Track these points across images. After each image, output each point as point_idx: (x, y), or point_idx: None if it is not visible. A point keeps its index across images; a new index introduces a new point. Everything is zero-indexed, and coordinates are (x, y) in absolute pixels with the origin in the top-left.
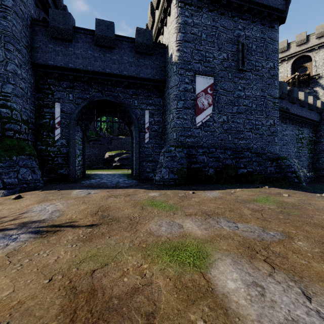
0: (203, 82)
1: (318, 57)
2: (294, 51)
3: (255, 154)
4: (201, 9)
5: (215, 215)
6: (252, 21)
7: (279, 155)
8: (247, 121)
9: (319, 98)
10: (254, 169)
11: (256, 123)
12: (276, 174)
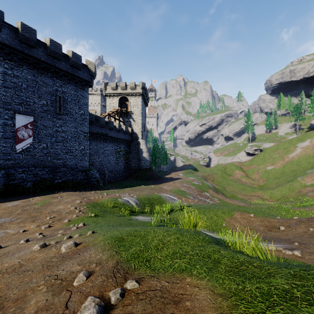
0: (24, 119)
1: (131, 101)
2: (120, 92)
3: (70, 168)
4: (21, 66)
5: None
6: (67, 83)
7: (102, 163)
8: (64, 147)
9: (132, 126)
10: (68, 178)
11: (71, 148)
12: (84, 180)
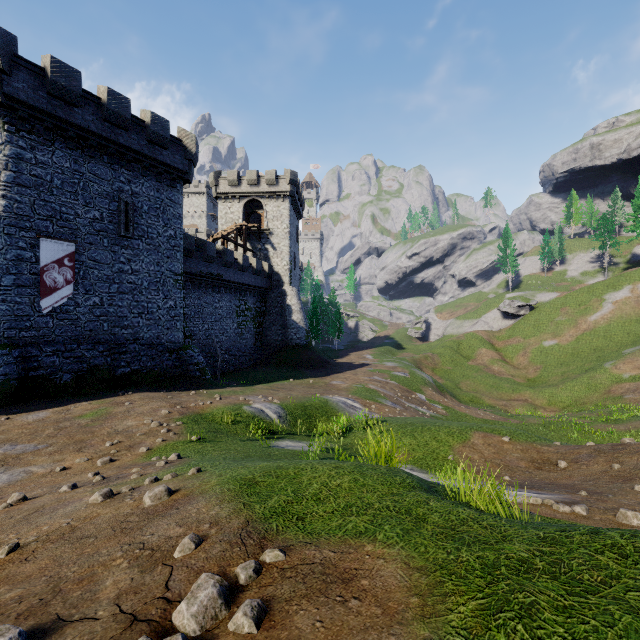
0: (56, 249)
1: (269, 208)
2: (246, 190)
3: (147, 345)
4: (52, 143)
5: (5, 442)
6: (142, 175)
7: (210, 335)
8: (135, 304)
9: (270, 259)
10: (143, 366)
11: (149, 305)
12: (176, 369)
